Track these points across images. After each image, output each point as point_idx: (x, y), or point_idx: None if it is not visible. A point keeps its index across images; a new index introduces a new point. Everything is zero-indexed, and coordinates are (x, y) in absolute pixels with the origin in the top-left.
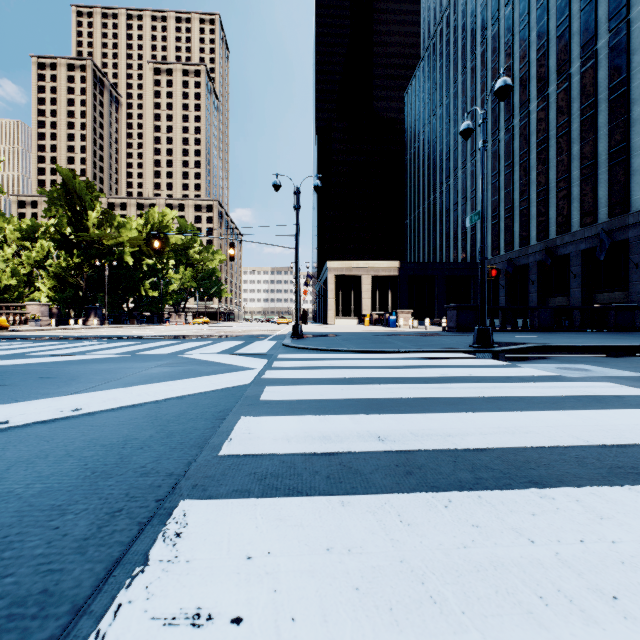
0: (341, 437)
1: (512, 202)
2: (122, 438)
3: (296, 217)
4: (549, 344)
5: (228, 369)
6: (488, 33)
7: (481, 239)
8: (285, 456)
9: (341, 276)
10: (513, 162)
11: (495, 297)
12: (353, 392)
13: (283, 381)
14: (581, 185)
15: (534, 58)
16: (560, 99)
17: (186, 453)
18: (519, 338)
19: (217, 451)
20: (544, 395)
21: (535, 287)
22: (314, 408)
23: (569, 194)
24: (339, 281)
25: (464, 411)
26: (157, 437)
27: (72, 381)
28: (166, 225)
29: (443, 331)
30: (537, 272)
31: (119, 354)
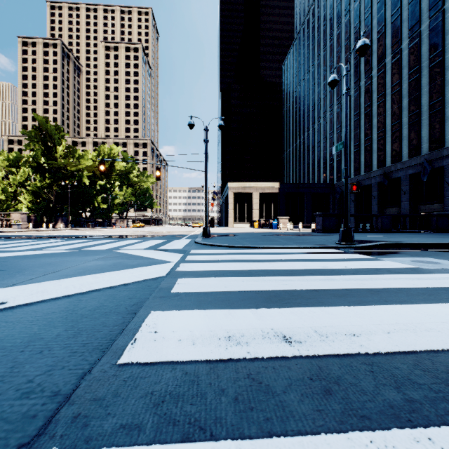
0: (246, 337)
1: (359, 140)
2: (27, 338)
3: (205, 148)
4: (397, 242)
5: (150, 262)
6: (342, 21)
7: (345, 162)
8: (188, 364)
9: (238, 193)
10: (360, 112)
11: None
12: (252, 284)
13: (193, 273)
14: (409, 128)
15: (375, 38)
16: (394, 67)
17: (85, 359)
18: (370, 237)
19: (117, 357)
20: (418, 287)
21: (376, 201)
22: (219, 301)
23: (400, 134)
24: (236, 196)
25: (355, 304)
26: (63, 336)
27: (17, 273)
28: (113, 156)
29: (312, 232)
30: (377, 190)
31: (68, 250)
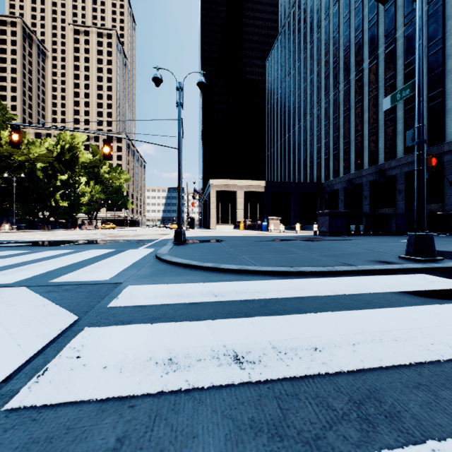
0: None
1: (349, 137)
2: None
3: (179, 114)
4: None
5: None
6: (330, 11)
7: (418, 116)
8: None
9: (221, 191)
10: (350, 107)
11: (335, 208)
12: None
13: None
14: (405, 122)
15: (367, 28)
16: (388, 57)
17: None
18: None
19: None
20: None
21: (367, 201)
22: None
23: (395, 129)
24: (219, 195)
25: None
26: None
27: None
28: (75, 146)
29: (315, 235)
30: (369, 189)
31: None
